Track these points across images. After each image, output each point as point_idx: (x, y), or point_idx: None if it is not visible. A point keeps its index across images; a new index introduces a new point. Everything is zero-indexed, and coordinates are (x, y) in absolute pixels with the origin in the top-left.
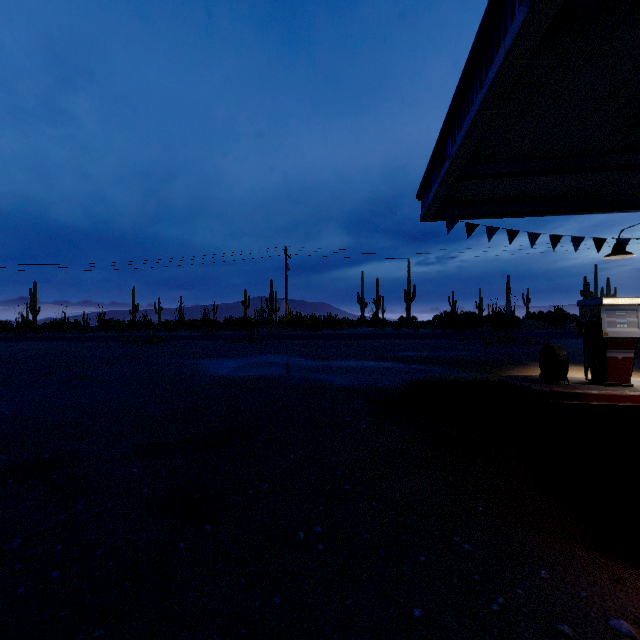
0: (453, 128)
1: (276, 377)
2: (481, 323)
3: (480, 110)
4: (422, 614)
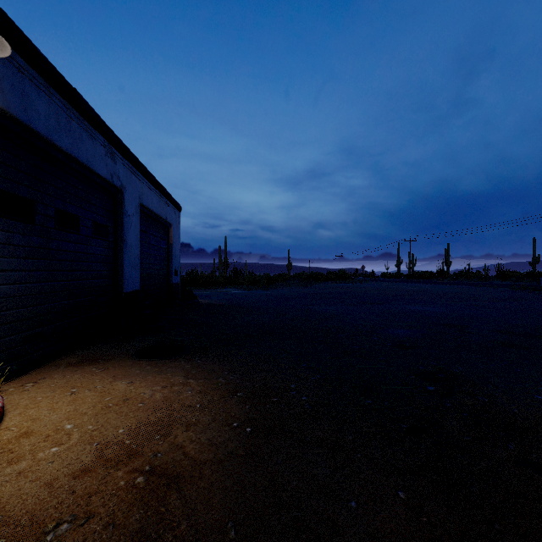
0: None
1: None
2: None
3: None
4: None
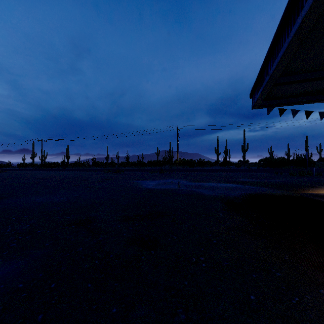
0: (271, 59)
1: (175, 189)
2: (289, 163)
3: (287, 49)
4: (255, 298)
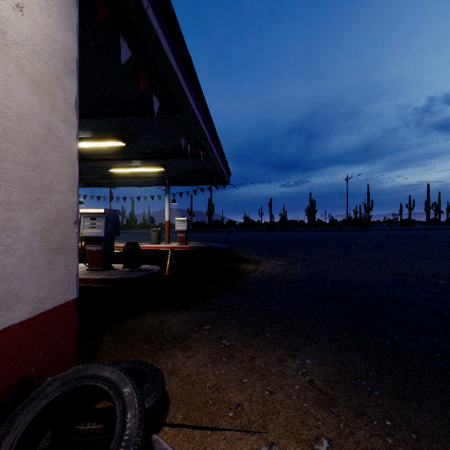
0: None
1: None
2: (204, 226)
3: None
4: None
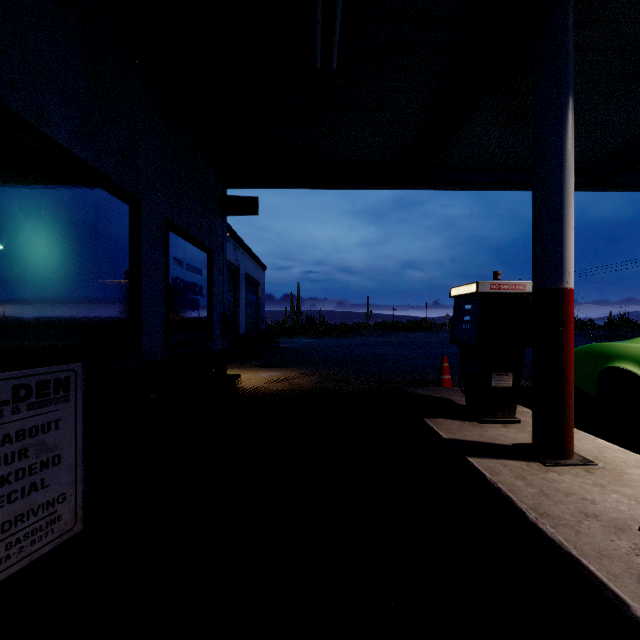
0: None
1: None
2: None
3: None
4: None
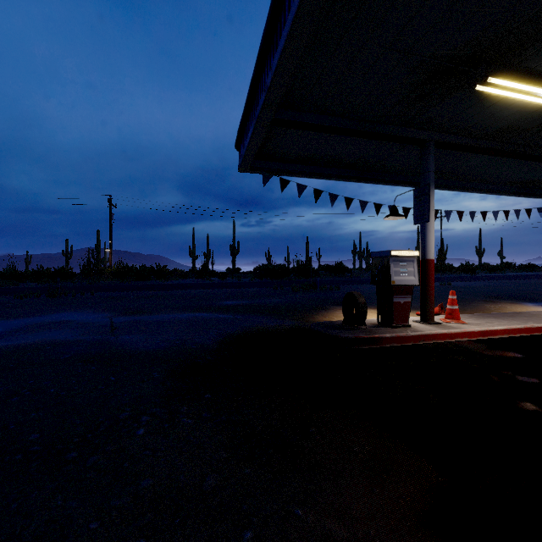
0: (269, 56)
1: (53, 345)
2: (290, 273)
3: (299, 12)
4: None
